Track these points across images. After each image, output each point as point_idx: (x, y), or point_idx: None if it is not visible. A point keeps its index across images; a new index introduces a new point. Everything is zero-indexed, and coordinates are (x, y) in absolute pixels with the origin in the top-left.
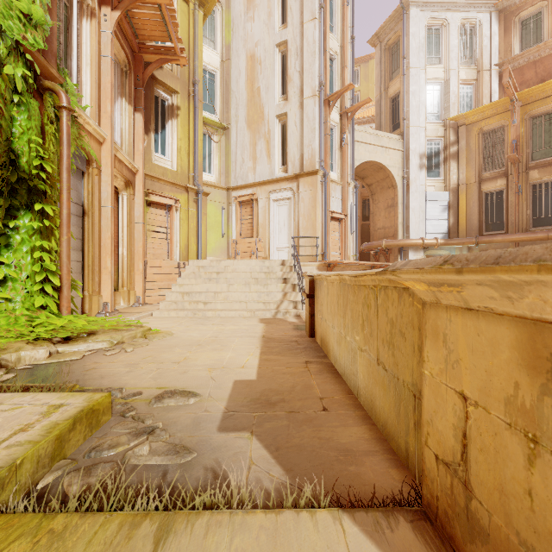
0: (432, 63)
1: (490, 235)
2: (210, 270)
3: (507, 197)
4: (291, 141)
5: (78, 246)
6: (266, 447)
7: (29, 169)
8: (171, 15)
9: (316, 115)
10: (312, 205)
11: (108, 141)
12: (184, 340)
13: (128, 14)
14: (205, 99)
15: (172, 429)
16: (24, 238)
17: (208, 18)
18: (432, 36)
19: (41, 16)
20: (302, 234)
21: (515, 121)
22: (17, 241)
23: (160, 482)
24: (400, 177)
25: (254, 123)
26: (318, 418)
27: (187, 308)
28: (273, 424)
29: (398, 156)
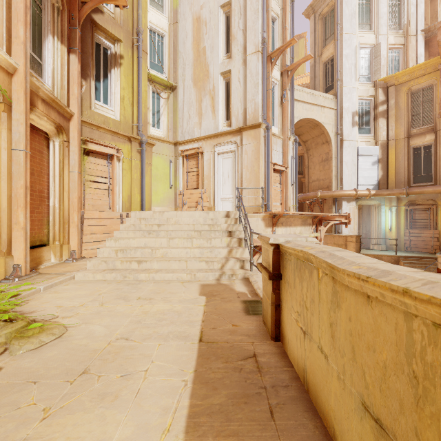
0: (363, 29)
1: (418, 186)
2: (151, 222)
3: (436, 151)
4: (234, 96)
5: None
6: None
7: None
8: None
9: (259, 70)
10: (255, 157)
11: (20, 72)
12: (70, 350)
13: None
14: (154, 59)
15: None
16: None
17: None
18: (363, 5)
19: None
20: (245, 185)
21: None
22: None
23: None
24: (334, 133)
25: (200, 81)
26: None
27: (119, 268)
28: None
29: (333, 114)
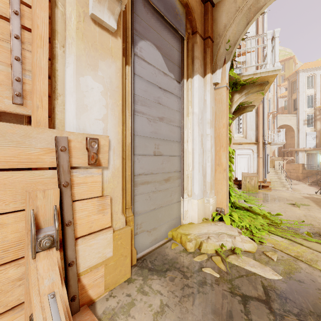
0: (309, 88)
1: None
2: None
3: None
4: None
5: None
6: None
7: None
8: None
9: None
10: None
11: None
12: None
13: None
14: None
15: None
16: None
17: None
18: (309, 79)
19: None
20: None
21: None
22: None
23: None
24: (296, 128)
25: None
26: None
27: None
28: None
29: (295, 121)
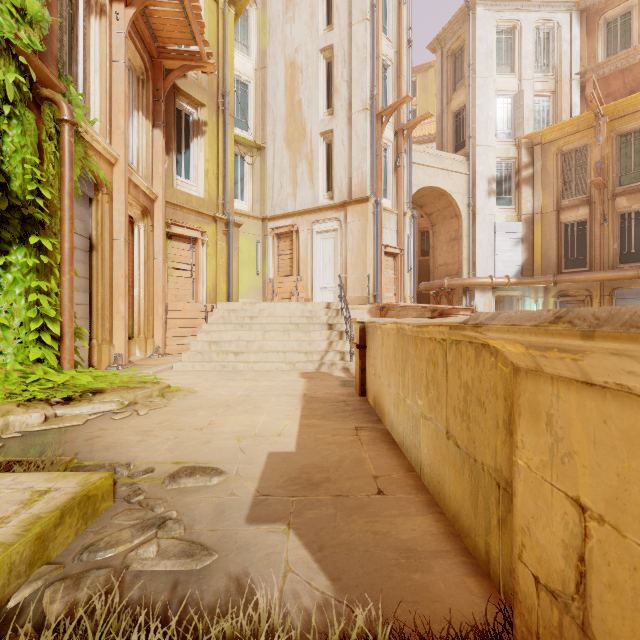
0: (502, 72)
1: (570, 272)
2: (242, 314)
3: (590, 229)
4: (337, 162)
5: (84, 286)
6: (307, 545)
7: (23, 195)
8: (195, 13)
9: (367, 132)
10: (362, 238)
11: (121, 162)
12: (209, 399)
13: (145, 12)
14: (237, 114)
15: (189, 520)
16: (17, 277)
17: (240, 19)
18: (502, 40)
19: (38, 11)
20: (350, 271)
21: (600, 139)
22: (8, 281)
23: (169, 597)
24: (465, 205)
25: (295, 142)
26: (372, 505)
27: (215, 359)
28: (316, 513)
29: (463, 181)
